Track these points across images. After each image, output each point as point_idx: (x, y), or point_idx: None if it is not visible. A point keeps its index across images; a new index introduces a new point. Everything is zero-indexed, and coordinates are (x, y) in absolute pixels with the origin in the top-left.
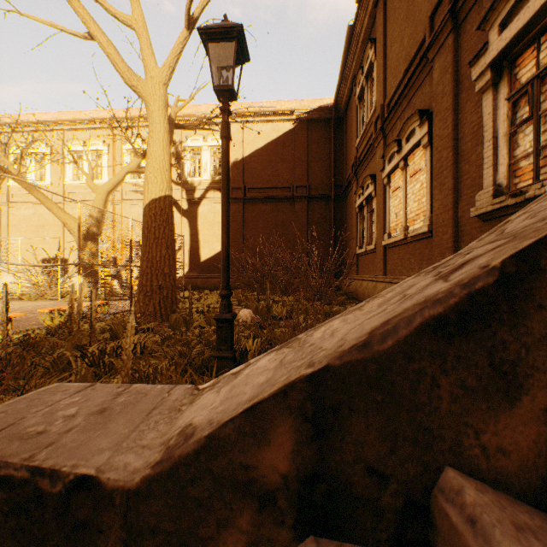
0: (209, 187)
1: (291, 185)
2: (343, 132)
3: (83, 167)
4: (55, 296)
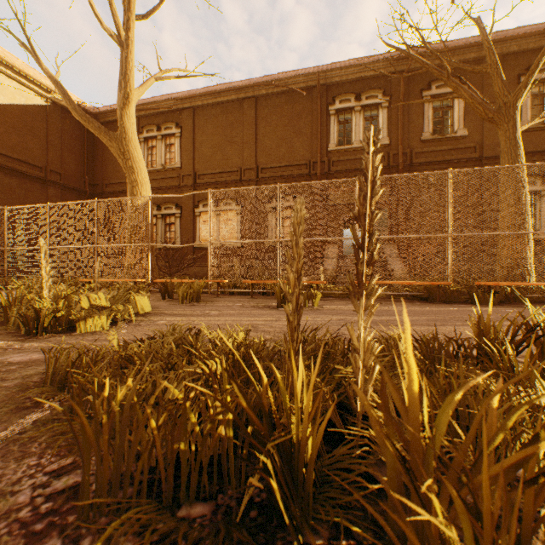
0: None
1: (44, 165)
2: (95, 138)
3: None
4: None
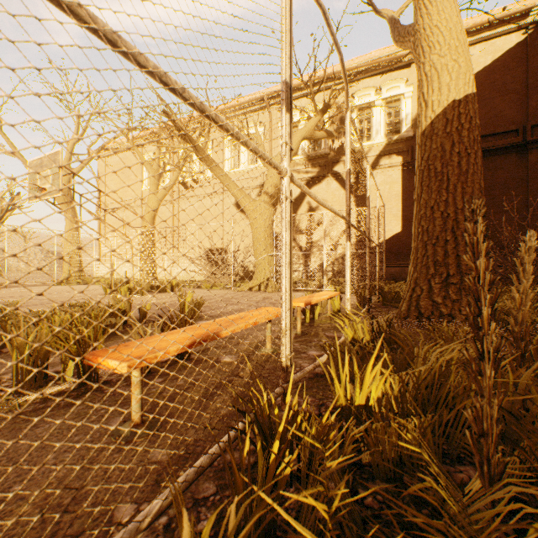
0: (383, 151)
1: (519, 125)
2: None
3: (239, 155)
4: (226, 284)
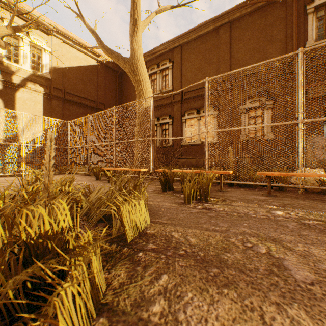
0: (31, 78)
1: (96, 100)
2: (122, 81)
3: None
4: None
